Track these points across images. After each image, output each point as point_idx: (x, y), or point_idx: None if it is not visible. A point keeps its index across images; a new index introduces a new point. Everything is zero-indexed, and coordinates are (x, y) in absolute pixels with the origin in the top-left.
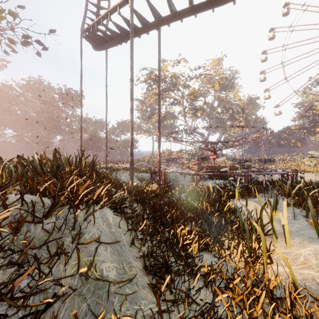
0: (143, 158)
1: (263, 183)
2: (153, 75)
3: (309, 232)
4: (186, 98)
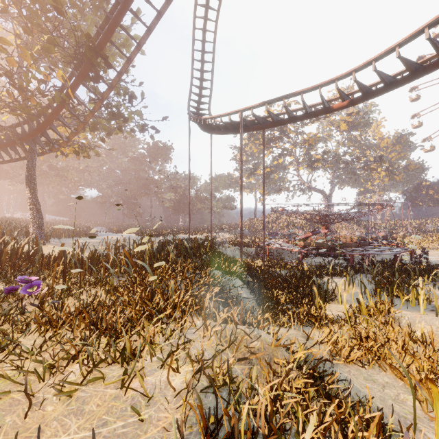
0: (244, 223)
1: (366, 263)
2: None
3: (366, 300)
4: (299, 145)
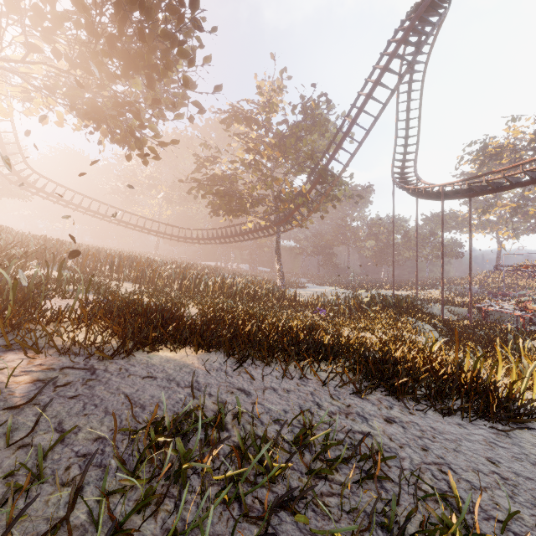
0: (473, 277)
1: None
2: (489, 148)
3: None
4: None
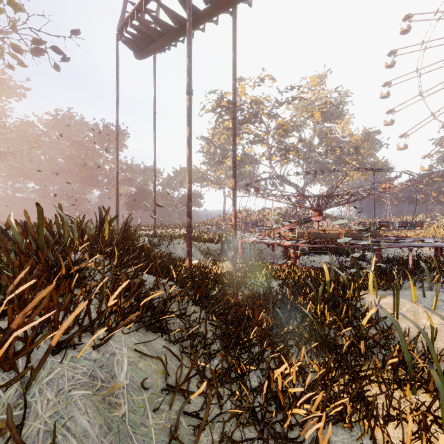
0: (211, 221)
1: (410, 262)
2: (224, 101)
3: None
4: (272, 134)
